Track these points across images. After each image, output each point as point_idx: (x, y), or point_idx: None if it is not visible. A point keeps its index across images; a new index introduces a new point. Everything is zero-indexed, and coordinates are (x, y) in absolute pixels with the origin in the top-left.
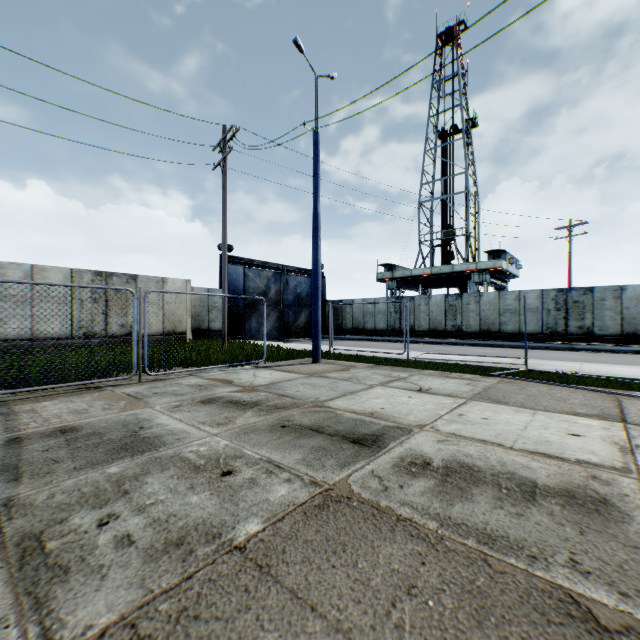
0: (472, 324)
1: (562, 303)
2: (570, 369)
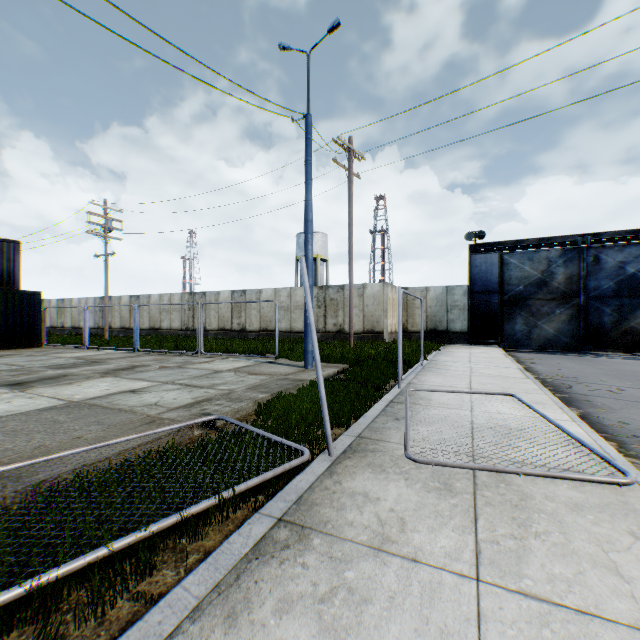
0: None
1: None
2: (358, 523)
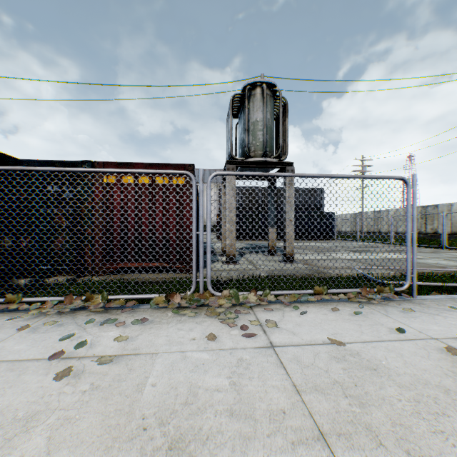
0: None
1: None
2: None
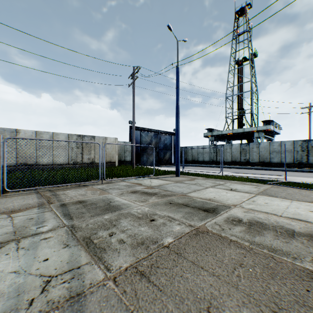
0: (254, 158)
1: (305, 147)
2: (310, 181)
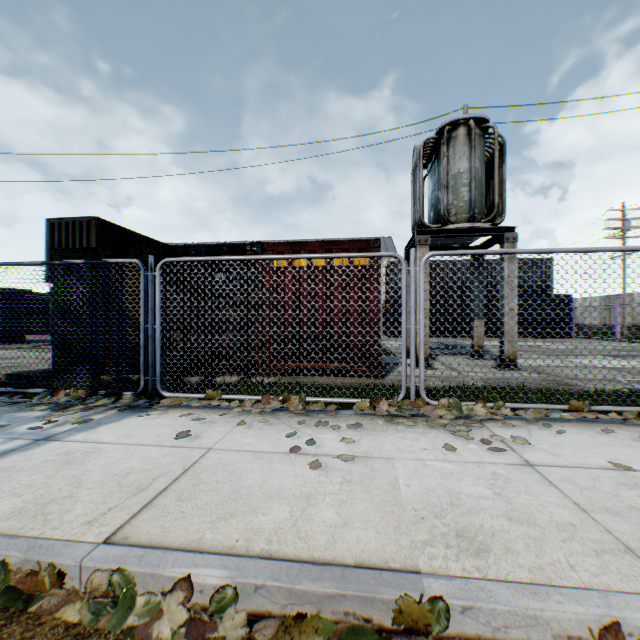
0: None
1: None
2: None
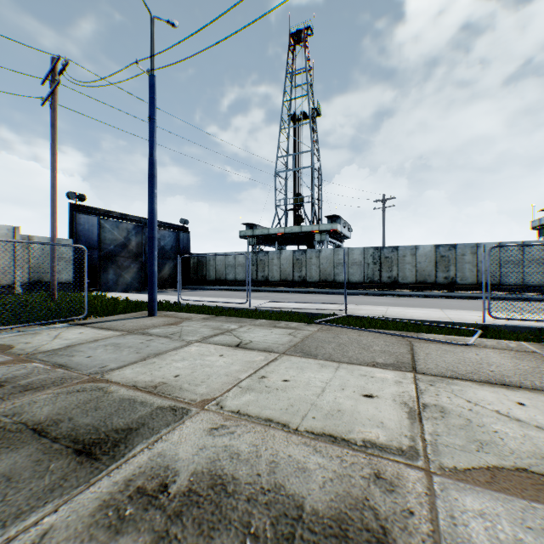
0: (314, 275)
1: (378, 258)
2: (379, 313)
